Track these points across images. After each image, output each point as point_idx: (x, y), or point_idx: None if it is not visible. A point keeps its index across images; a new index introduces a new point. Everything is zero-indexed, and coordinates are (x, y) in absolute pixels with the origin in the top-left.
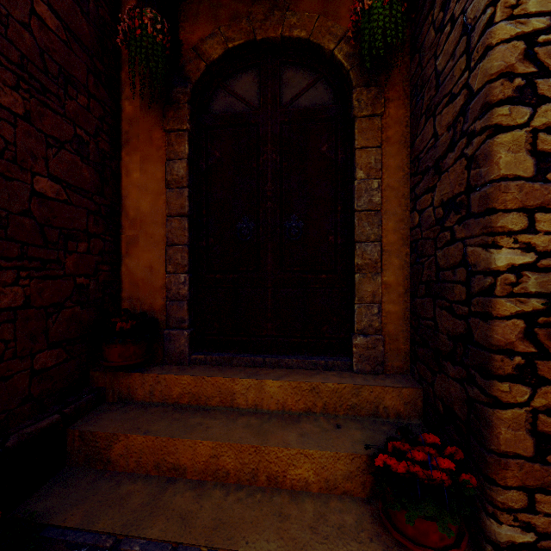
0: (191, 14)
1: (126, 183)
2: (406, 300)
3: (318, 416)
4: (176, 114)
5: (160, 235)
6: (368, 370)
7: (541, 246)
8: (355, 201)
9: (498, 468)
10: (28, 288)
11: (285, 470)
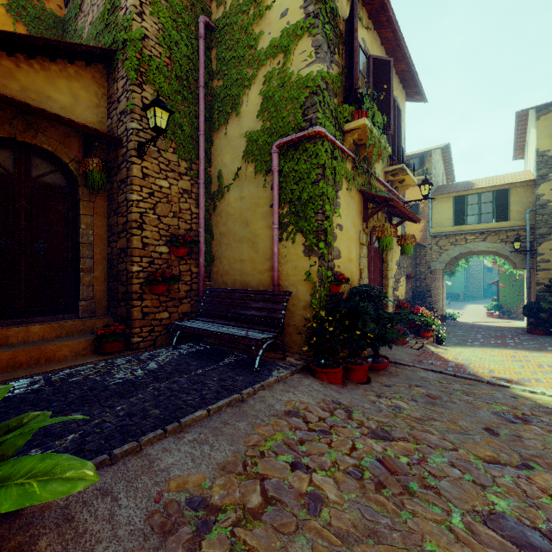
0: None
1: None
2: (106, 284)
3: (64, 338)
4: None
5: None
6: (88, 316)
7: (144, 266)
8: (81, 239)
9: (134, 324)
10: None
11: (55, 354)
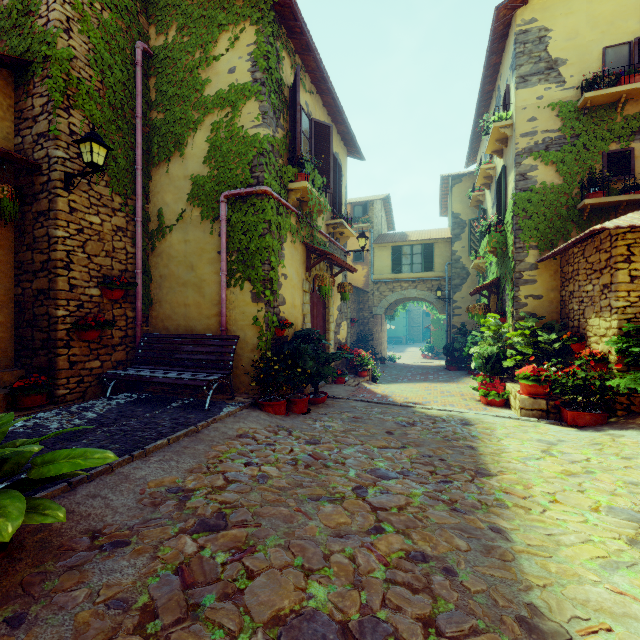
0: None
1: None
2: (13, 331)
3: None
4: None
5: None
6: None
7: (72, 310)
8: None
9: (59, 374)
10: None
11: None
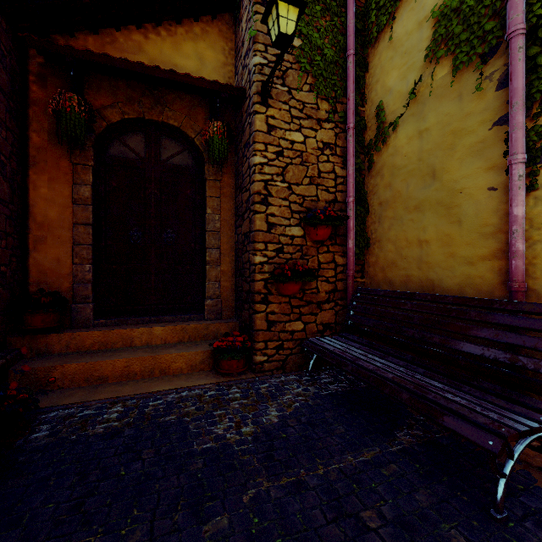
0: (95, 86)
1: (33, 195)
2: (233, 280)
3: (186, 343)
4: (82, 153)
5: (67, 237)
6: (213, 318)
7: (269, 255)
8: (207, 226)
9: (256, 336)
10: None
11: (170, 365)
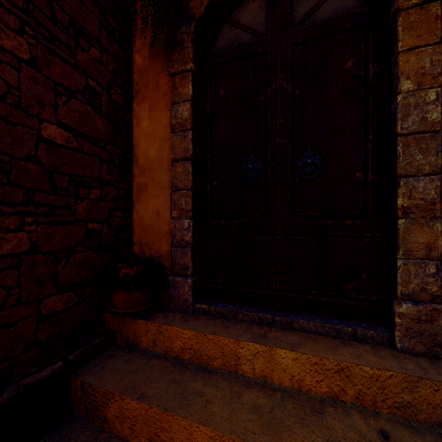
0: None
1: (136, 133)
2: None
3: (348, 407)
4: (179, 56)
5: (166, 181)
6: (421, 351)
7: None
8: (399, 123)
9: None
10: (35, 234)
11: None
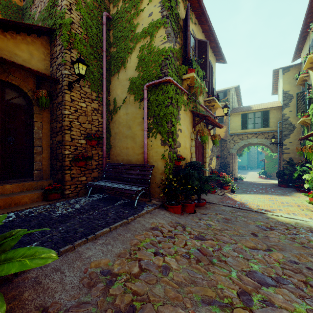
0: None
1: None
2: (49, 161)
3: (25, 192)
4: None
5: None
6: (39, 179)
7: (72, 151)
8: (34, 135)
9: (66, 183)
10: None
11: (20, 201)
